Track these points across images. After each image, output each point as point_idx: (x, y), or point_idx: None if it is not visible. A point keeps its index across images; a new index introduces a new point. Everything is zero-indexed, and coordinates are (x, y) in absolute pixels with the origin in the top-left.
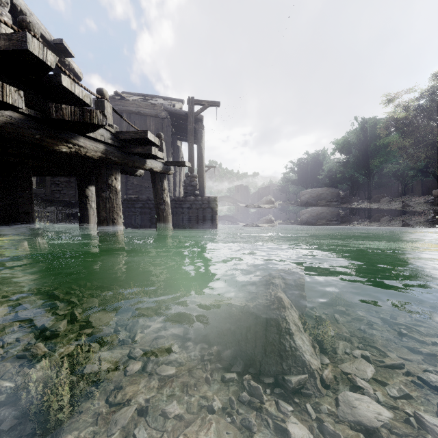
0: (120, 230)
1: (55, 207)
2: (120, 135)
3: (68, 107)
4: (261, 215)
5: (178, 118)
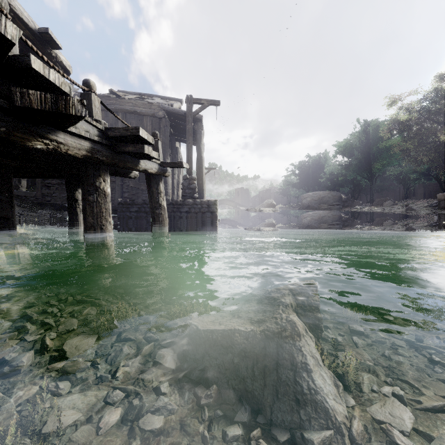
0: (110, 238)
1: (47, 211)
2: (108, 132)
3: (37, 92)
4: (262, 219)
5: (176, 118)
